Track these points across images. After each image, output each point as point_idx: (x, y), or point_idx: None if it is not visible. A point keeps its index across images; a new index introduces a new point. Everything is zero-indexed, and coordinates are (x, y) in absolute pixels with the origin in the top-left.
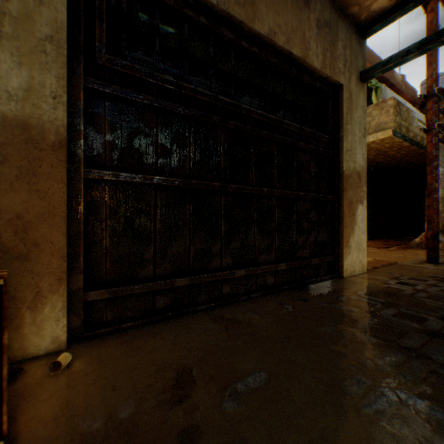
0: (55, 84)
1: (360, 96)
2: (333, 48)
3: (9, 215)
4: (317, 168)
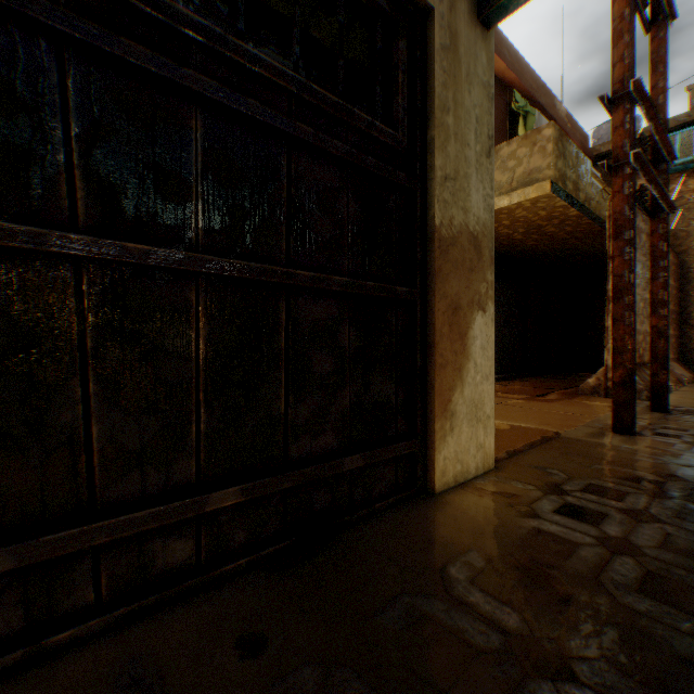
0: None
1: (480, 59)
2: None
3: None
4: (363, 212)
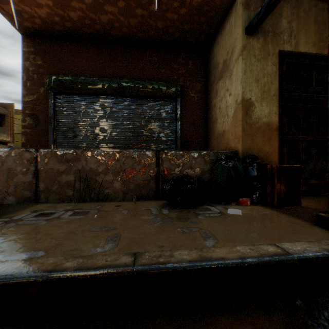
0: (274, 109)
1: None
2: None
3: (264, 152)
4: None
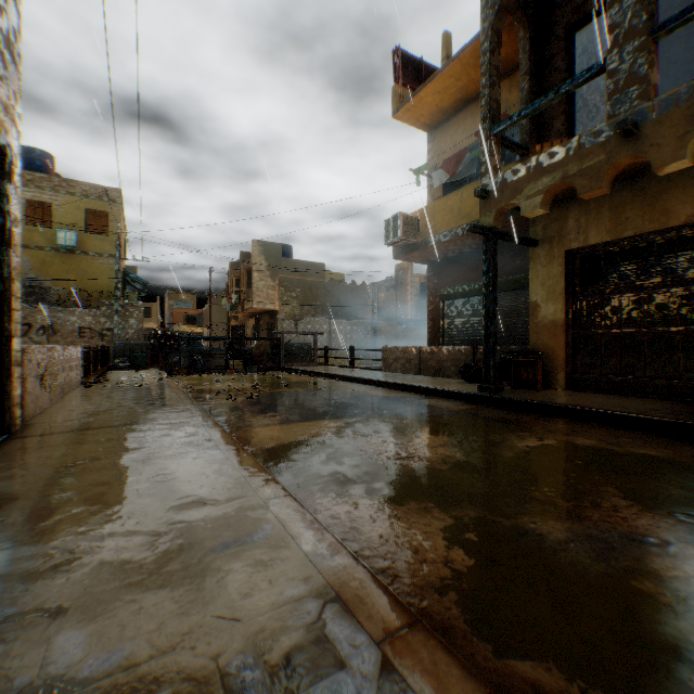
0: (560, 307)
1: None
2: None
3: (549, 348)
4: None
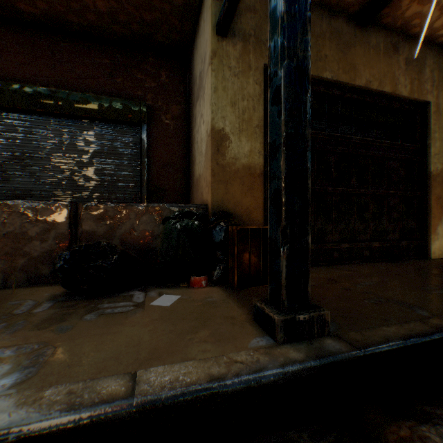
0: (259, 146)
1: None
2: (419, 75)
3: (244, 207)
4: (404, 172)
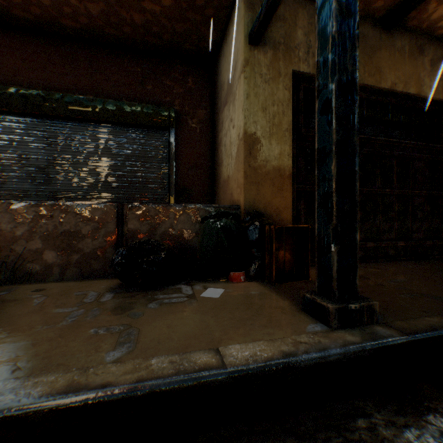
0: (288, 149)
1: None
2: None
3: (274, 207)
4: (429, 172)
